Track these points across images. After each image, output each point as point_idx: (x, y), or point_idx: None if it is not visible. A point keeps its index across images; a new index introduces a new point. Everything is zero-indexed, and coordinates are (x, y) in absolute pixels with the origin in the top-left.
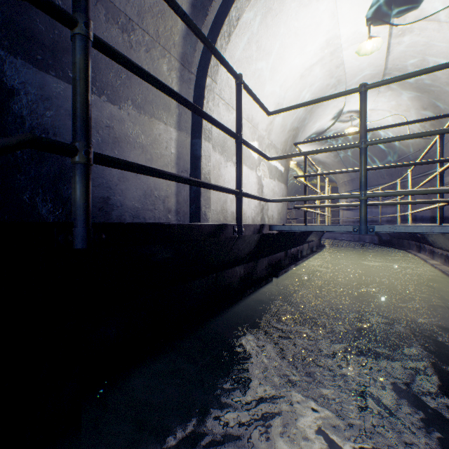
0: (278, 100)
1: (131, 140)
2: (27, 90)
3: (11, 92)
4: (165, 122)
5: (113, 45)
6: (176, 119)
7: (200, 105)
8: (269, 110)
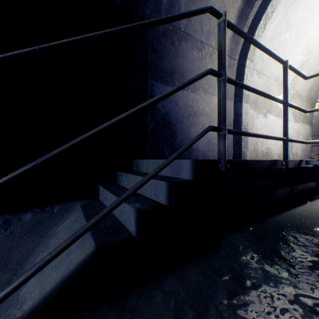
0: (304, 57)
1: (201, 111)
2: None
3: None
4: None
5: (193, 60)
6: None
7: (241, 80)
8: (295, 67)
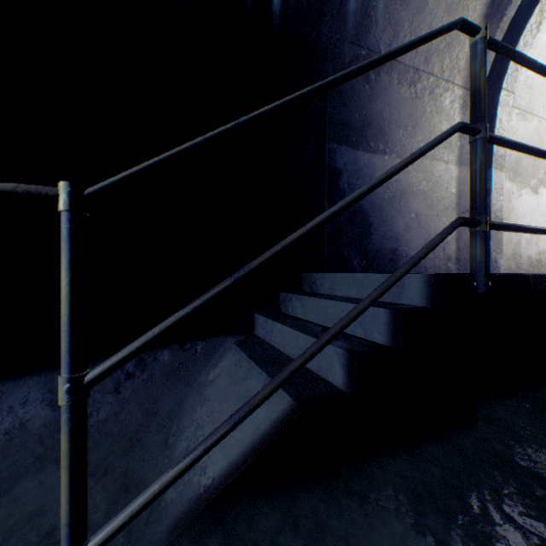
0: None
1: (413, 189)
2: (346, 169)
3: (338, 173)
4: (445, 161)
5: (401, 102)
6: (456, 154)
7: (489, 128)
8: None
